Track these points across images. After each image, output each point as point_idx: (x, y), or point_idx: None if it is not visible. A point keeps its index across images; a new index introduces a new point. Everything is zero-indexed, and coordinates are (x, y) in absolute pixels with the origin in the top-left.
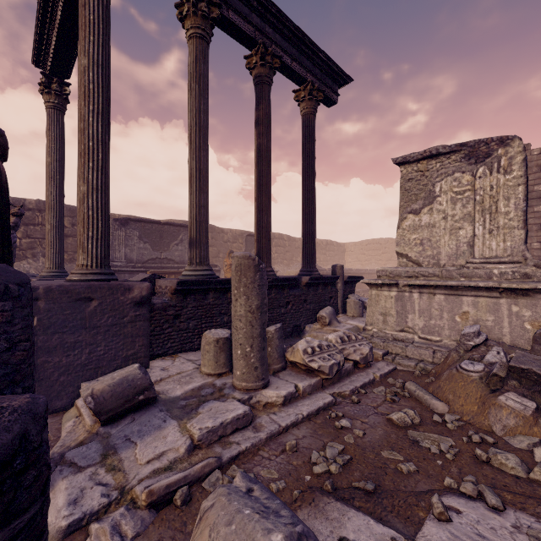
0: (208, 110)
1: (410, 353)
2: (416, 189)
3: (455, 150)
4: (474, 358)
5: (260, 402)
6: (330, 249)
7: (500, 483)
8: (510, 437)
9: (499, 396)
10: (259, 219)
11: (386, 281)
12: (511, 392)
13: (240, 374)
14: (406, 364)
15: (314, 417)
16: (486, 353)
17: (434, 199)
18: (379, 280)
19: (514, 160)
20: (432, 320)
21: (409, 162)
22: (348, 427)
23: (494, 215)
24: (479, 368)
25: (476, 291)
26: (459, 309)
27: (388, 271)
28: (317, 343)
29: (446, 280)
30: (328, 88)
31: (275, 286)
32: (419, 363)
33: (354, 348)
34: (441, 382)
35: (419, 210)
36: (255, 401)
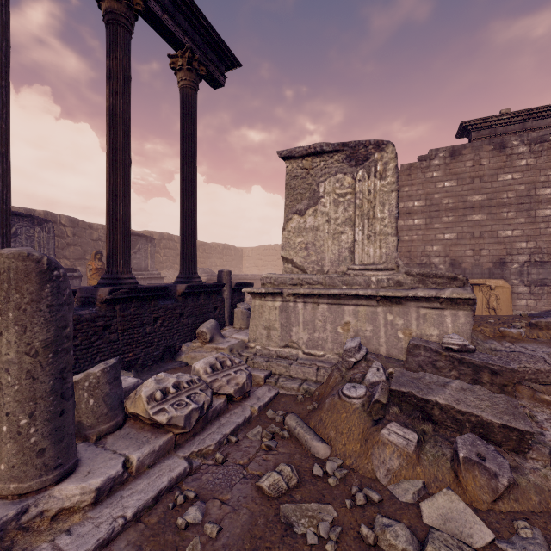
0: (8, 25)
1: (294, 372)
2: (301, 188)
3: (337, 149)
4: (356, 379)
5: (46, 513)
6: (227, 254)
7: None
8: (394, 485)
9: (382, 430)
10: (112, 207)
11: (270, 290)
12: (393, 422)
13: (6, 468)
14: (289, 387)
15: (149, 511)
16: (367, 370)
17: (319, 200)
18: (262, 288)
19: (388, 165)
20: (316, 333)
21: (295, 157)
22: (199, 520)
23: (372, 220)
24: (361, 392)
25: (356, 299)
26: (341, 320)
27: (273, 278)
28: (173, 381)
29: (330, 288)
30: (213, 64)
31: (135, 298)
32: (303, 385)
33: (228, 378)
34: (323, 413)
35: (304, 210)
36: (35, 513)
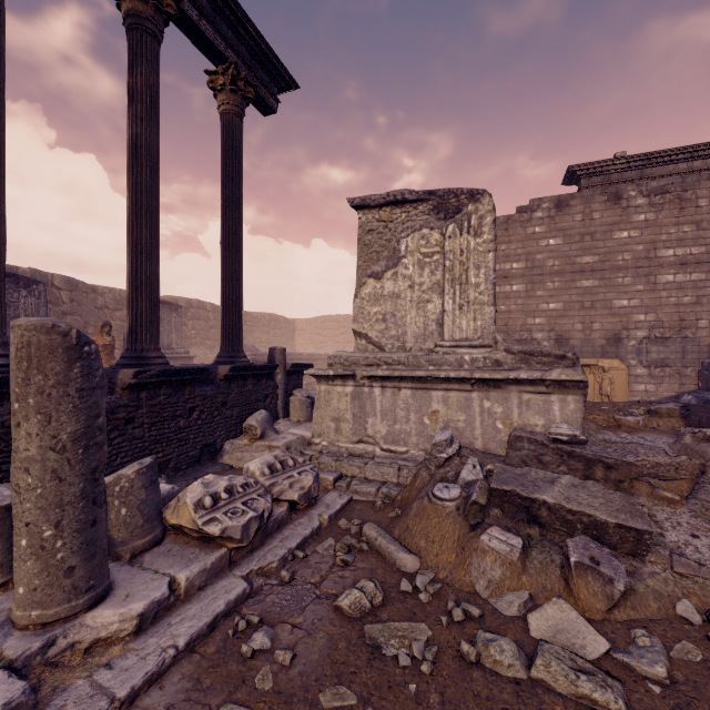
0: (2, 28)
1: (370, 474)
2: (378, 245)
3: (423, 198)
4: (448, 478)
5: (78, 645)
6: (275, 327)
7: (499, 705)
8: (497, 598)
9: (481, 536)
10: (136, 266)
11: (340, 372)
12: (495, 527)
13: (26, 592)
14: (365, 491)
15: (205, 640)
16: (460, 468)
17: (400, 261)
18: (330, 370)
19: (484, 220)
20: (397, 425)
21: (369, 207)
22: (267, 647)
23: (465, 286)
24: (456, 493)
25: (447, 383)
26: (428, 408)
27: (342, 357)
28: (225, 484)
29: (414, 369)
30: (263, 85)
31: (165, 382)
32: (382, 488)
33: (291, 480)
34: (410, 520)
35: (382, 273)
36: (64, 646)
